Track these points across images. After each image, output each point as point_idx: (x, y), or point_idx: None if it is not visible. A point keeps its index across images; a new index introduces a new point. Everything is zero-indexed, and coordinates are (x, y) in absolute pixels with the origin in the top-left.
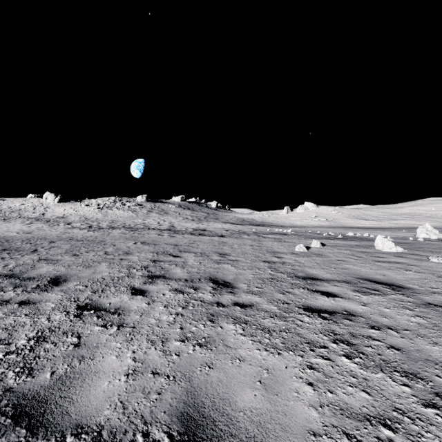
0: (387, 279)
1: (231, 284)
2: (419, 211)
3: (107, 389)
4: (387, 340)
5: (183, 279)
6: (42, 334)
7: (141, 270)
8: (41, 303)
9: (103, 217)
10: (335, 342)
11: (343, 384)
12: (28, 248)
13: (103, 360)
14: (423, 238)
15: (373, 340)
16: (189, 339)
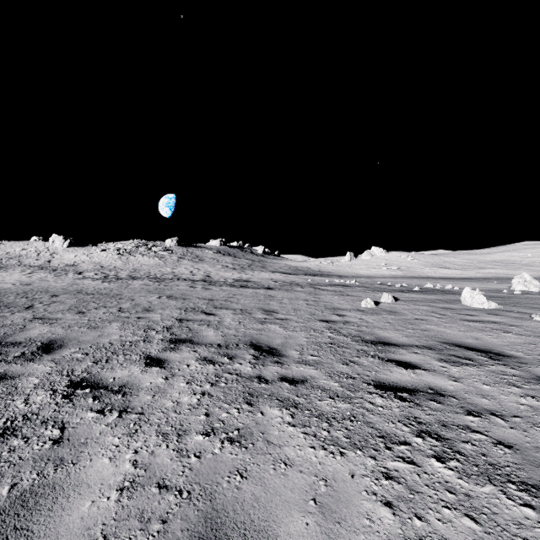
0: (481, 344)
1: (278, 351)
2: (512, 258)
3: (87, 513)
4: (492, 432)
5: (215, 344)
6: (12, 424)
7: (162, 332)
8: (22, 378)
9: (124, 265)
10: (420, 436)
11: (436, 504)
12: (22, 303)
13: (90, 466)
14: (520, 291)
15: (473, 432)
16: (216, 431)
